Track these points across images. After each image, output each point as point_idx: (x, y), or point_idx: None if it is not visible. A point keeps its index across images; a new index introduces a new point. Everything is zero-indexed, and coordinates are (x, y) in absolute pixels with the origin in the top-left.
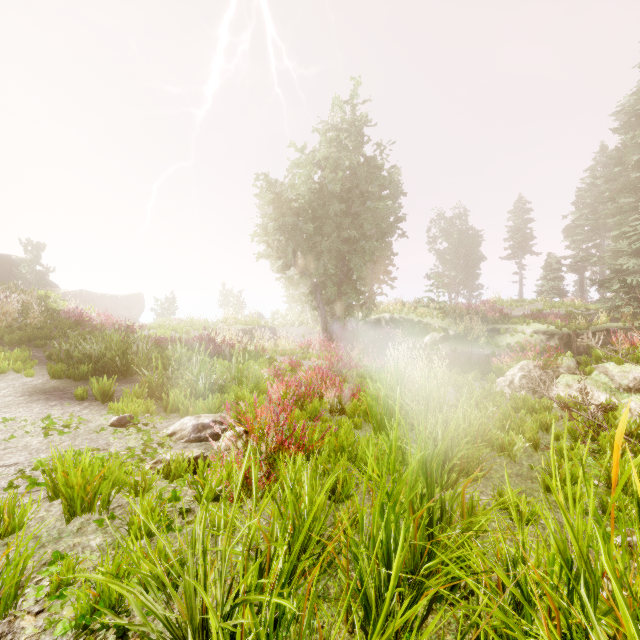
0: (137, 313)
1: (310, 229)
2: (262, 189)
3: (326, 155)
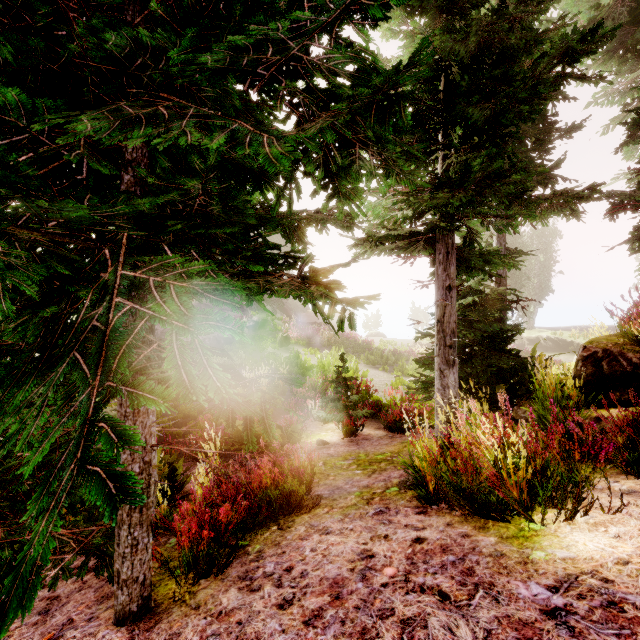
0: None
1: None
2: None
3: None
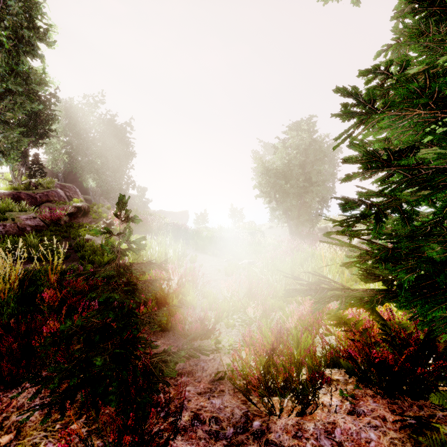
0: (185, 221)
1: (282, 183)
2: (258, 164)
3: (291, 143)
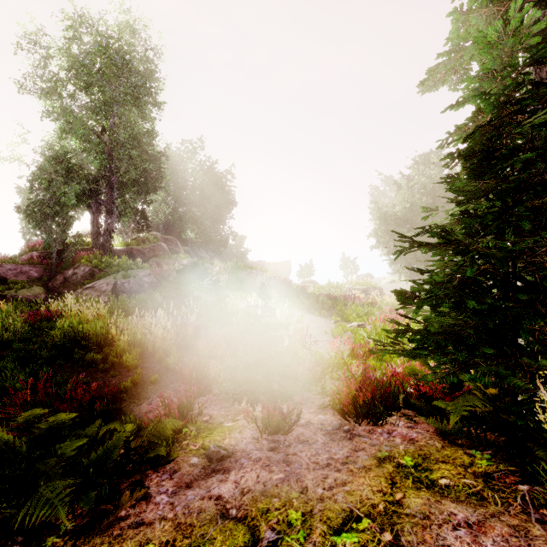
0: (287, 273)
1: (404, 232)
2: (374, 209)
3: (416, 181)
